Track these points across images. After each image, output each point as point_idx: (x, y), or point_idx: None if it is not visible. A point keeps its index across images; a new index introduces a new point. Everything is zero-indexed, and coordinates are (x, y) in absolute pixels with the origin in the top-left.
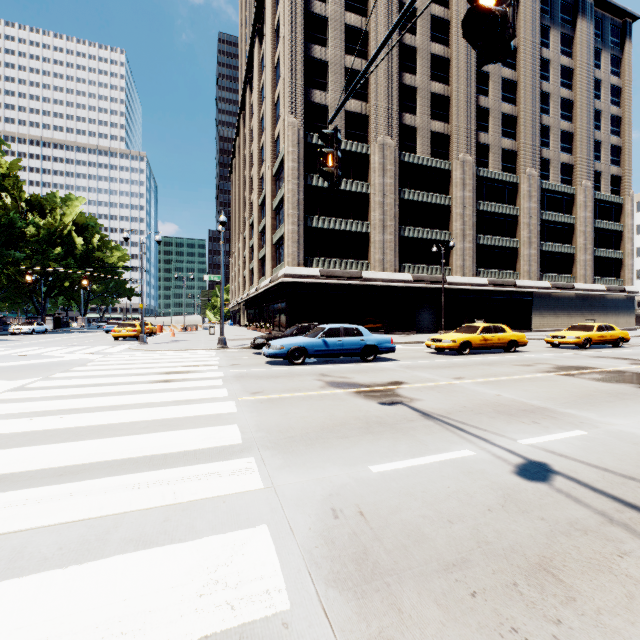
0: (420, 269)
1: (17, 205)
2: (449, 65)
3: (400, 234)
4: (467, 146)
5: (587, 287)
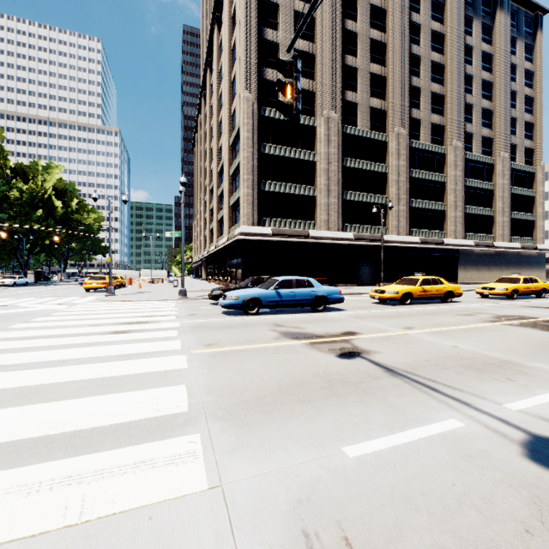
0: (360, 229)
1: (3, 172)
2: (386, 49)
3: (343, 198)
4: (401, 120)
5: (505, 245)
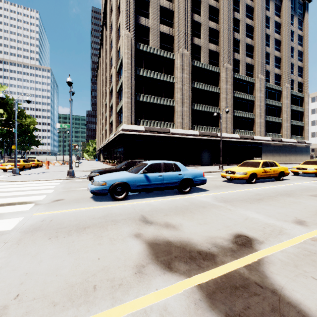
0: (203, 128)
1: None
2: (218, 13)
3: (192, 107)
4: (228, 59)
5: (288, 140)
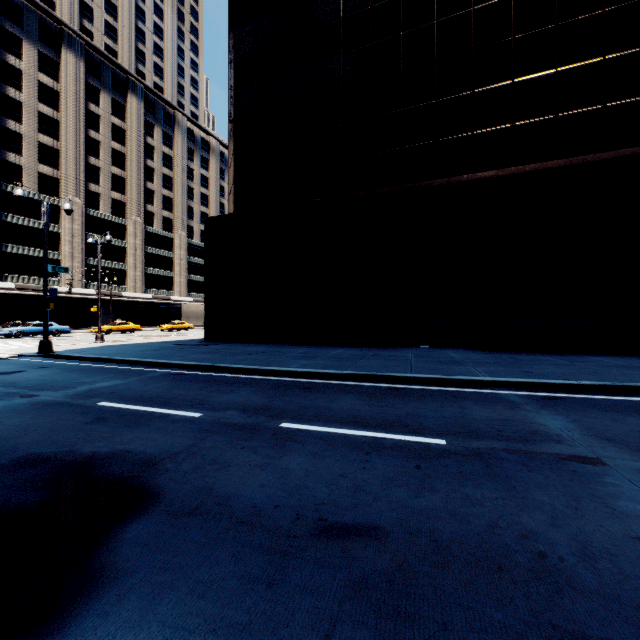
0: (103, 287)
1: None
2: (126, 158)
3: (87, 263)
4: (138, 212)
5: None
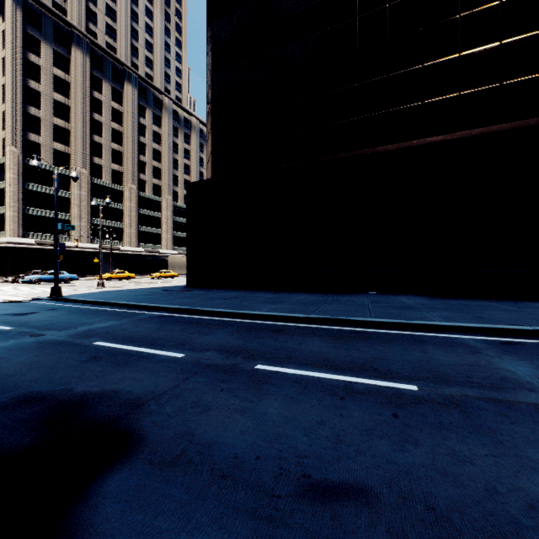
0: (105, 242)
1: None
2: (123, 135)
3: (92, 222)
4: (133, 180)
5: None
